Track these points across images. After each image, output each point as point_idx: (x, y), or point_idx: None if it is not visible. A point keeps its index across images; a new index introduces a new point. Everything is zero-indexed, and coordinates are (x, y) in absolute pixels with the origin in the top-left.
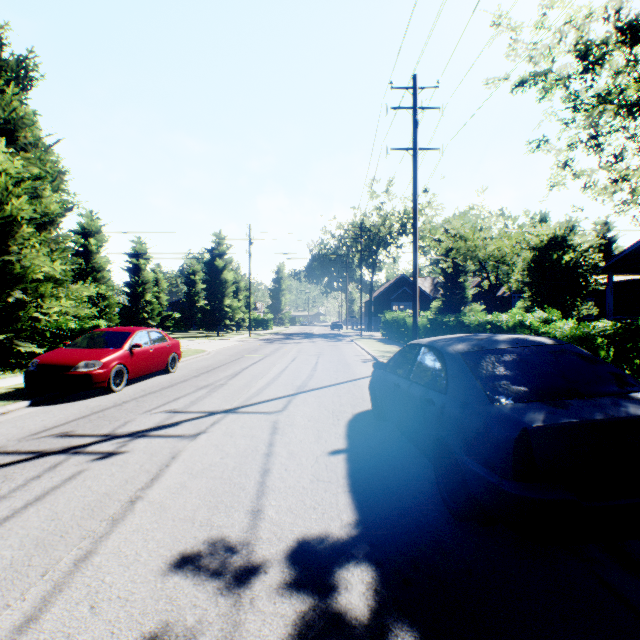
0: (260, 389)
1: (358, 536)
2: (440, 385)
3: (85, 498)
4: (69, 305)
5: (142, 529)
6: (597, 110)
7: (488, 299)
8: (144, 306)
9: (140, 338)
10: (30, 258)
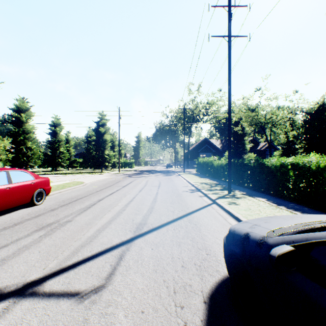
0: (98, 230)
1: None
2: None
3: None
4: None
5: None
6: None
7: (252, 151)
8: (59, 154)
9: None
10: None
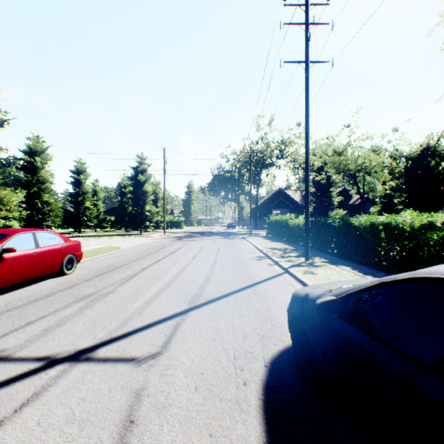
0: (147, 301)
1: None
2: None
3: None
4: None
5: None
6: None
7: (342, 206)
8: (84, 211)
9: (20, 241)
10: None
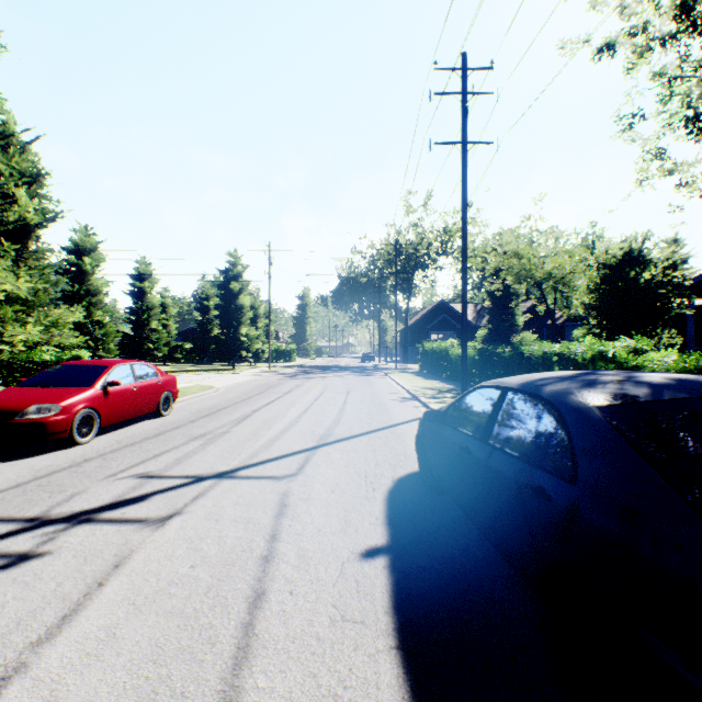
0: (271, 440)
1: None
2: (558, 463)
3: None
4: (37, 332)
5: None
6: None
7: (537, 327)
8: (149, 335)
9: (120, 373)
10: None
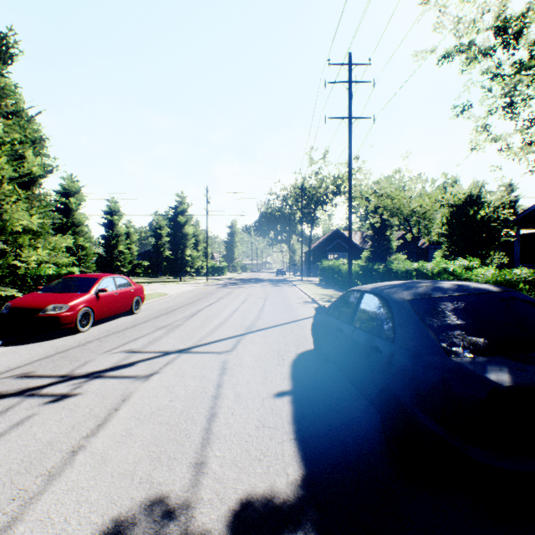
0: (213, 329)
1: (305, 496)
2: (386, 333)
3: (26, 448)
4: (45, 254)
5: (77, 487)
6: (515, 79)
7: (409, 250)
8: (117, 255)
9: (106, 283)
10: (10, 213)
